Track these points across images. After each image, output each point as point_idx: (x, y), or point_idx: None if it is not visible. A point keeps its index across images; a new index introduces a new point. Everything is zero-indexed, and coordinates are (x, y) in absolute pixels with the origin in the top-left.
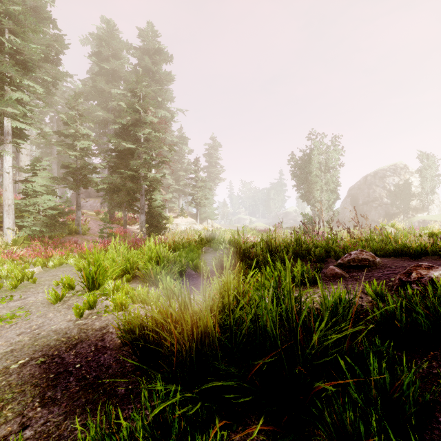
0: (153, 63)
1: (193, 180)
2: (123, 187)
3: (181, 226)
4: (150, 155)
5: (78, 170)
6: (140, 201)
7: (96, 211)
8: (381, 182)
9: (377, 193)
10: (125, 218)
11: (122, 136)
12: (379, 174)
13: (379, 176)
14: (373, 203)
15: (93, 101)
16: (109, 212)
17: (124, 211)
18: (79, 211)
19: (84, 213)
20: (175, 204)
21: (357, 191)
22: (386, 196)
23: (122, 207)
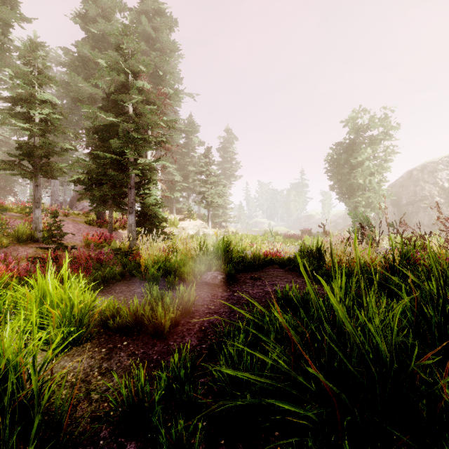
0: (154, 29)
1: (204, 174)
2: (103, 176)
3: (188, 230)
4: (141, 133)
5: (33, 151)
6: (128, 197)
7: (85, 212)
8: (431, 178)
9: (426, 191)
10: (111, 220)
11: (103, 108)
12: (428, 168)
13: (428, 170)
14: (421, 203)
15: (78, 74)
16: (98, 213)
17: (109, 210)
18: (38, 210)
19: (67, 215)
20: (184, 204)
21: (400, 189)
22: (439, 194)
23: (107, 205)
